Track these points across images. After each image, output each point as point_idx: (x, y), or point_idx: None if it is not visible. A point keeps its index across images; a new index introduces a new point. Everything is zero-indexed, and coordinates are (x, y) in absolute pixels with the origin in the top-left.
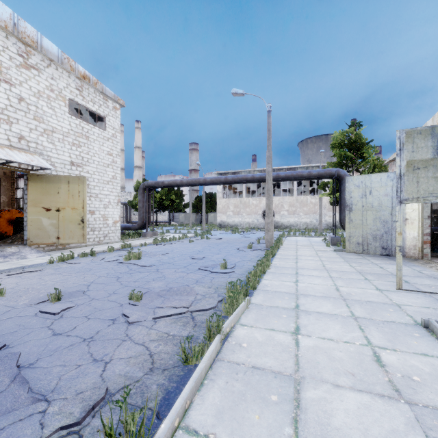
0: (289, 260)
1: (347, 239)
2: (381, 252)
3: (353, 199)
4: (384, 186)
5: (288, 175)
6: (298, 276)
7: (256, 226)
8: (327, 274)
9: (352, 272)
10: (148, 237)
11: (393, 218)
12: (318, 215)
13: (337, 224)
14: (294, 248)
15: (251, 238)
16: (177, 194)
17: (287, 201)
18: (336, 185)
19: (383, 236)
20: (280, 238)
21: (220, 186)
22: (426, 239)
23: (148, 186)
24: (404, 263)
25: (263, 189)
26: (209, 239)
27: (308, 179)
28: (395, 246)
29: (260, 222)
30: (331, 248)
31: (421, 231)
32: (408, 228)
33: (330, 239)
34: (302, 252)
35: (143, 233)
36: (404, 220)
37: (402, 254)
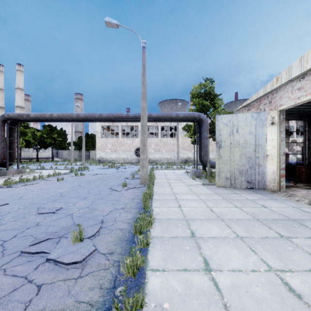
0: (170, 203)
1: (217, 174)
2: (246, 185)
3: (222, 136)
4: (249, 125)
5: (159, 116)
6: (199, 243)
7: (130, 161)
8: (229, 229)
9: (249, 219)
10: (8, 176)
11: (256, 154)
12: (175, 152)
13: (187, 159)
14: (167, 183)
15: (126, 172)
16: (60, 133)
17: (154, 142)
18: (195, 128)
19: (248, 171)
20: (151, 172)
21: (99, 127)
22: (282, 173)
23: (9, 118)
24: (270, 196)
25: (135, 133)
26: (83, 175)
27: (175, 121)
28: (258, 180)
29: (133, 157)
30: (198, 181)
31: (279, 166)
32: (268, 163)
33: (194, 173)
34: (177, 188)
35: (2, 172)
36: (265, 156)
37: (264, 187)
